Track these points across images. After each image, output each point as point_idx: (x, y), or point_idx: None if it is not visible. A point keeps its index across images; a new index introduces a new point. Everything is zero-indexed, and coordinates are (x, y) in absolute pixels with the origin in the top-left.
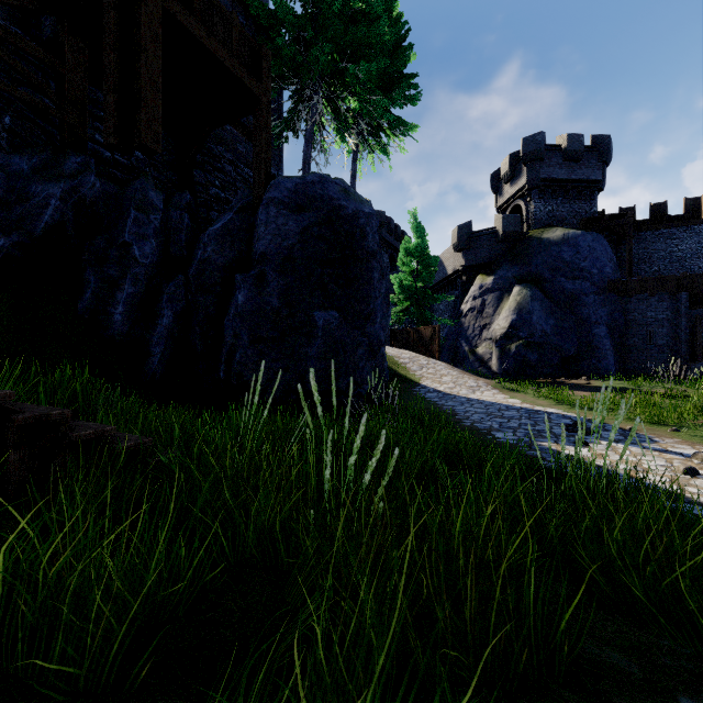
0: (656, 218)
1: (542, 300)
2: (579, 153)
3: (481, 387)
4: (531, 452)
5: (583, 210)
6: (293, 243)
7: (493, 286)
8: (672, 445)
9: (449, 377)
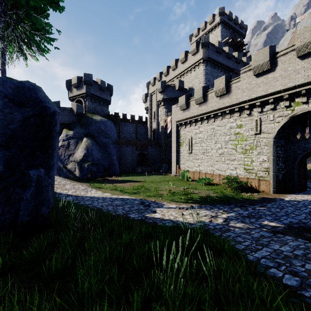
0: (124, 118)
1: (96, 145)
2: (104, 88)
3: (87, 188)
4: (150, 220)
5: (105, 110)
6: (17, 126)
7: (73, 136)
8: (168, 205)
9: (69, 185)
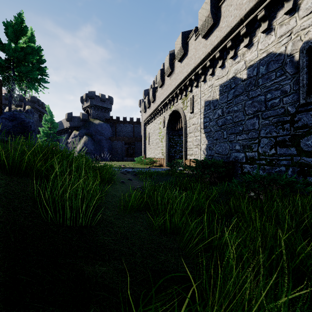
0: (124, 121)
1: (91, 140)
2: (104, 100)
3: None
4: None
5: (106, 115)
6: (10, 128)
7: (78, 135)
8: None
9: None
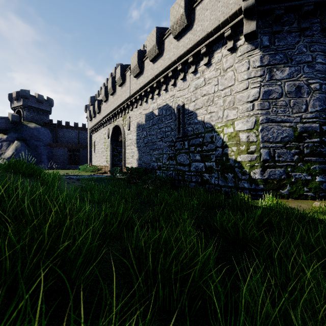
0: (67, 125)
1: (25, 146)
2: (42, 101)
3: None
4: None
5: (44, 118)
6: None
7: (7, 139)
8: None
9: None
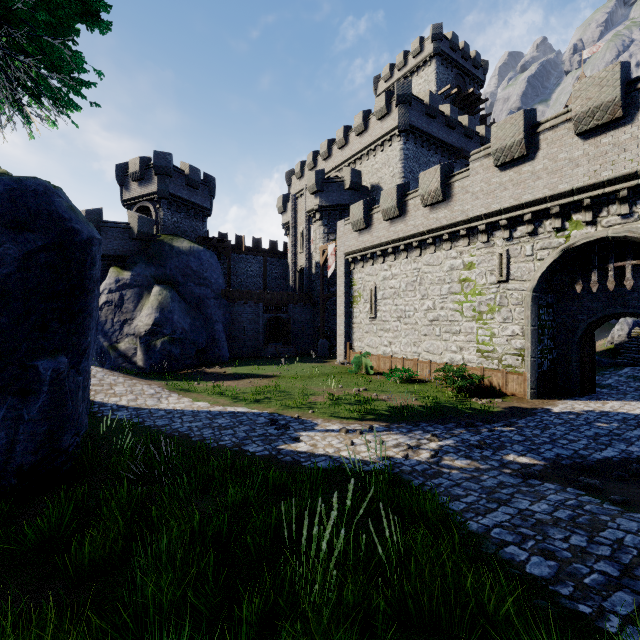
0: (239, 245)
1: (180, 301)
2: (197, 183)
3: (161, 393)
4: (287, 458)
5: (199, 228)
6: (10, 271)
7: (132, 282)
8: (325, 424)
9: (121, 386)
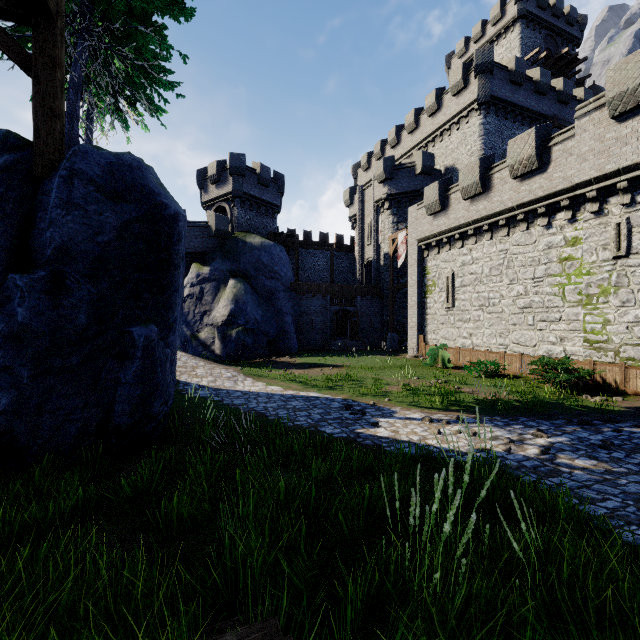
0: (306, 240)
1: (252, 293)
2: (268, 181)
3: (237, 376)
4: (367, 441)
5: (269, 224)
6: (110, 239)
7: (211, 276)
8: (404, 412)
9: (202, 369)
